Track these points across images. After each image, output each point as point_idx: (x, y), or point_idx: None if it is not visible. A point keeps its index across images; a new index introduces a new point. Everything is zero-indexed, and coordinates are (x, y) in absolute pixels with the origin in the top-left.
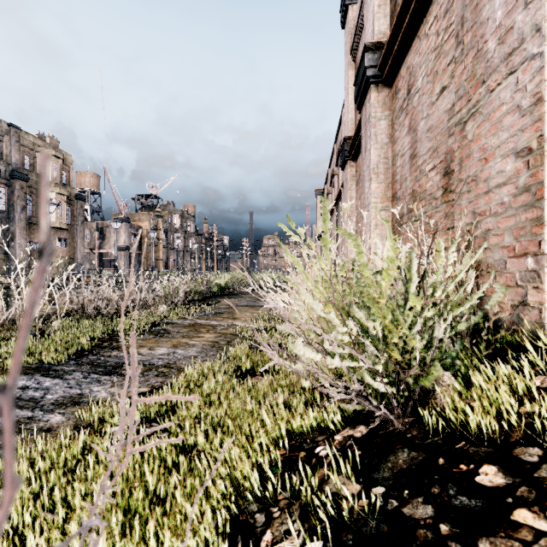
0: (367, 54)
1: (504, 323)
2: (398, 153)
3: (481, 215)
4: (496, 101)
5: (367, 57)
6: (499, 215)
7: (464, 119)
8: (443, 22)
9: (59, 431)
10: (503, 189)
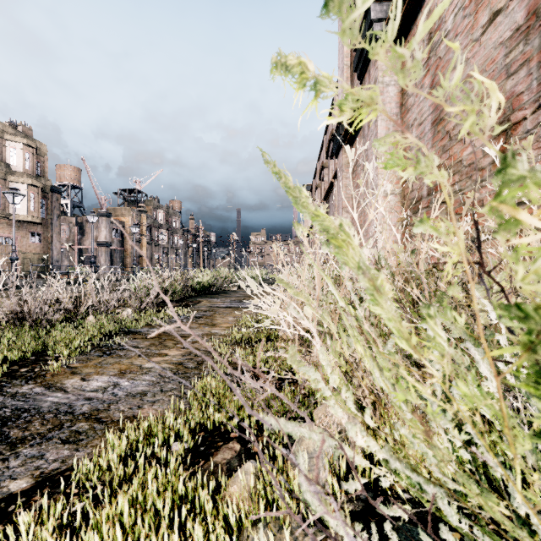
0: (373, 4)
1: None
2: (413, 123)
3: None
4: None
5: (373, 8)
6: None
7: None
8: None
9: None
10: None
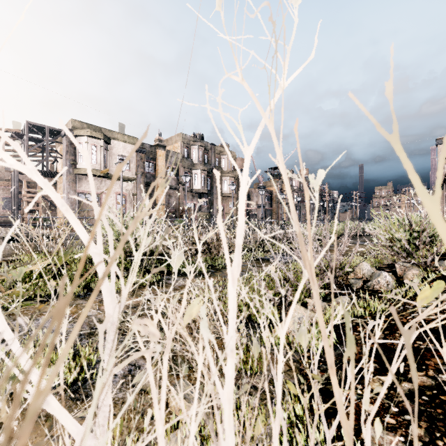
0: None
1: None
2: None
3: None
4: None
5: None
6: None
7: None
8: None
9: None
10: None
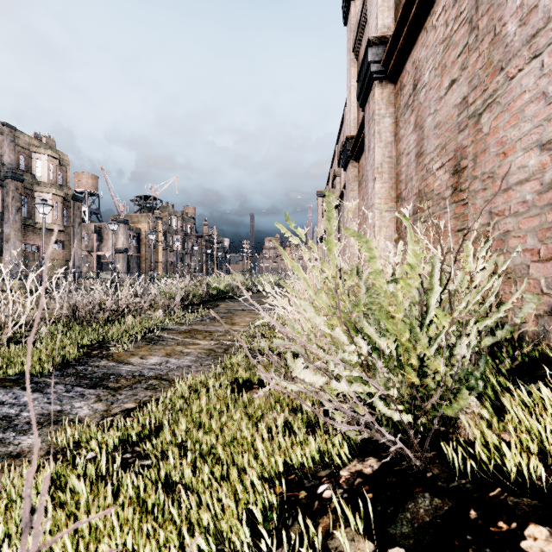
0: (370, 48)
1: (527, 334)
2: (403, 151)
3: (499, 215)
4: (516, 89)
5: (370, 52)
6: (520, 215)
7: (479, 111)
8: (452, 12)
9: (29, 457)
10: (526, 186)
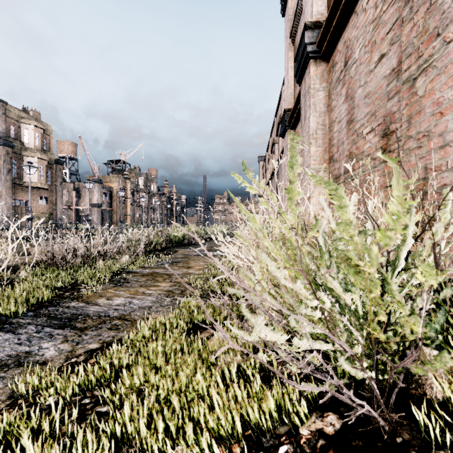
0: (307, 32)
1: None
2: (335, 120)
3: (435, 170)
4: None
5: (307, 35)
6: None
7: (414, 76)
8: None
9: None
10: None
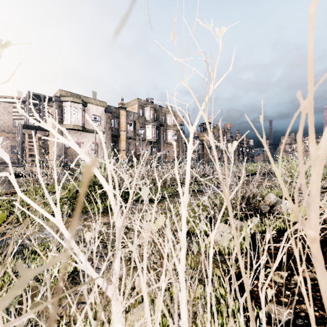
0: None
1: None
2: None
3: None
4: None
5: None
6: None
7: None
8: None
9: None
10: None
